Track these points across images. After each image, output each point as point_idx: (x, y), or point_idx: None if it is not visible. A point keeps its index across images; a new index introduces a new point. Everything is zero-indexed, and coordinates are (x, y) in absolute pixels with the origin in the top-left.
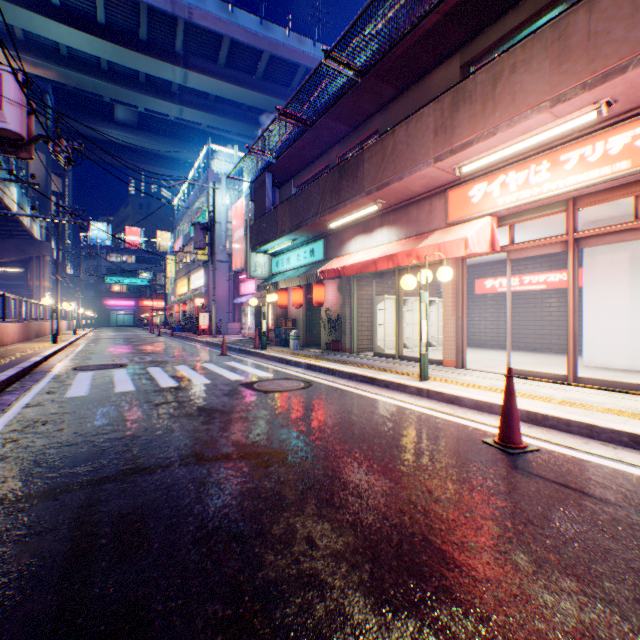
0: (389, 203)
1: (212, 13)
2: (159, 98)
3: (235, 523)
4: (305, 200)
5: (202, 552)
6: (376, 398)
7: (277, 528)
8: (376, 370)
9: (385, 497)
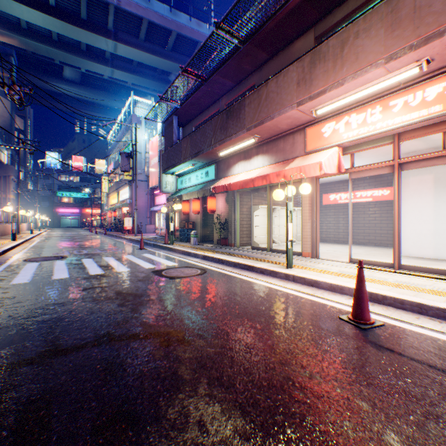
0: (263, 137)
1: (135, 1)
2: (96, 62)
3: (134, 407)
4: (202, 135)
5: (98, 444)
6: (255, 282)
7: (172, 412)
8: (254, 260)
9: (267, 374)
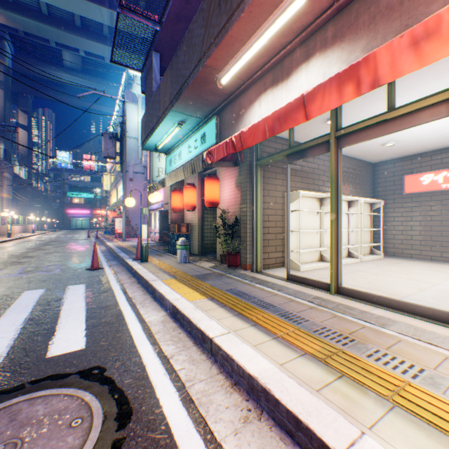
0: None
1: None
2: (93, 40)
3: None
4: (186, 49)
5: None
6: None
7: None
8: (324, 365)
9: None
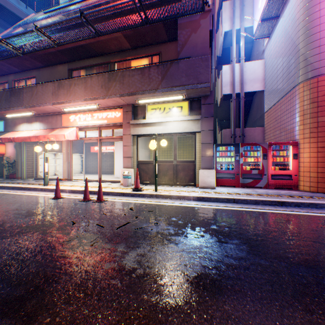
0: (39, 113)
1: None
2: None
3: None
4: None
5: None
6: (21, 194)
7: None
8: (29, 184)
9: None
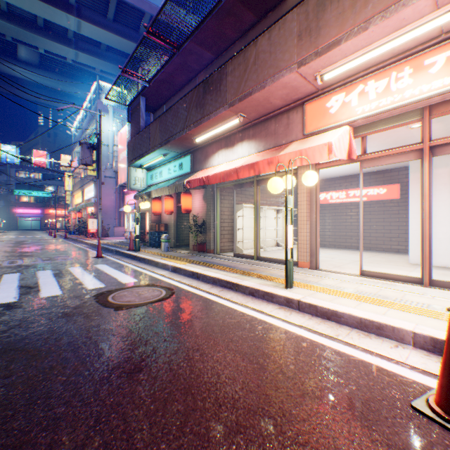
0: (250, 117)
1: None
2: (56, 41)
3: None
4: (173, 116)
5: None
6: (243, 312)
7: None
8: (239, 274)
9: None
